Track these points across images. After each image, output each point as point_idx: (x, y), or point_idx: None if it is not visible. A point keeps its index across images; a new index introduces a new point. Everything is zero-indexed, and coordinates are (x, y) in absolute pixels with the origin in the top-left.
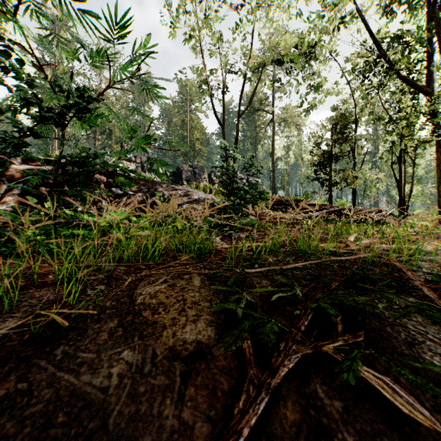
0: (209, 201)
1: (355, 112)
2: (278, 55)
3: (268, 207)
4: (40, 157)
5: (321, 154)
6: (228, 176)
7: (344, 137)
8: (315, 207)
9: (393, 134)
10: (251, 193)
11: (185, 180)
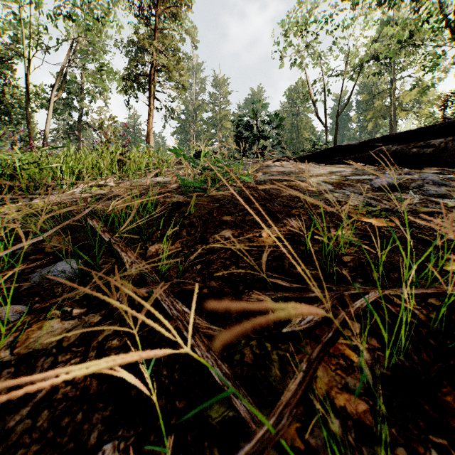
0: None
1: None
2: None
3: None
4: None
5: None
6: None
7: None
8: None
9: None
10: None
11: None
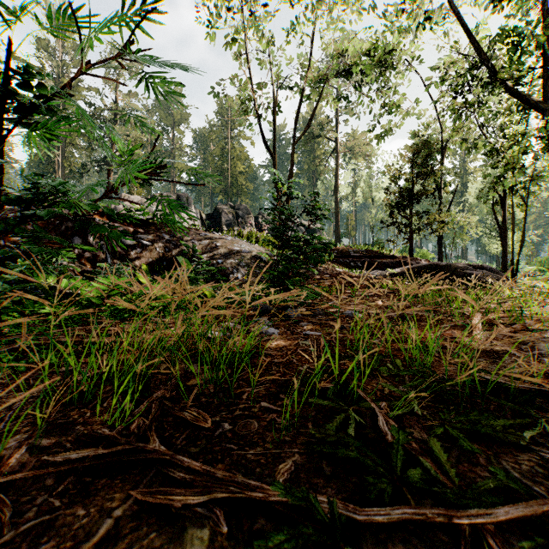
0: (255, 254)
1: (442, 139)
2: (343, 65)
3: (332, 261)
4: (16, 193)
5: (399, 192)
6: (280, 221)
7: (429, 170)
8: (392, 260)
9: (499, 165)
10: (313, 246)
11: (224, 224)
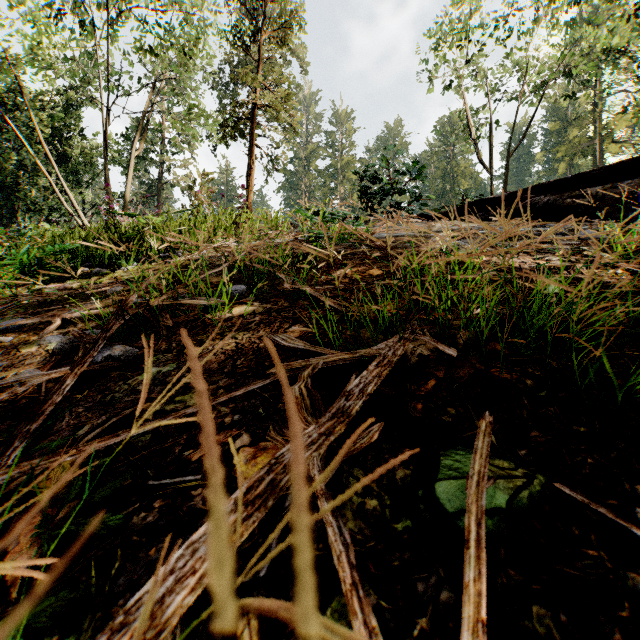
0: None
1: None
2: None
3: None
4: None
5: None
6: None
7: None
8: None
9: None
10: None
11: None
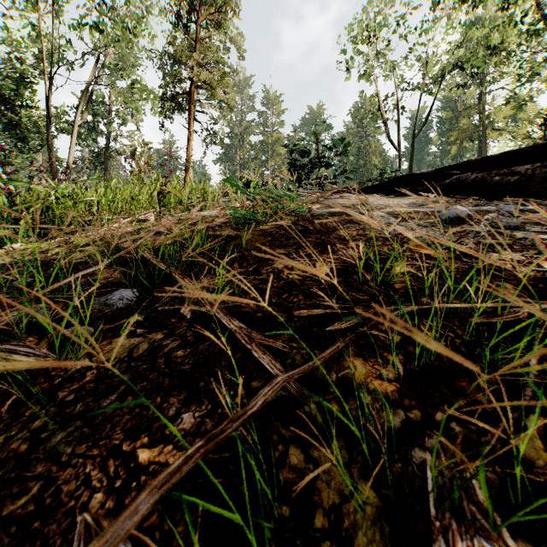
0: None
1: None
2: None
3: None
4: None
5: None
6: None
7: None
8: None
9: None
10: None
11: None
